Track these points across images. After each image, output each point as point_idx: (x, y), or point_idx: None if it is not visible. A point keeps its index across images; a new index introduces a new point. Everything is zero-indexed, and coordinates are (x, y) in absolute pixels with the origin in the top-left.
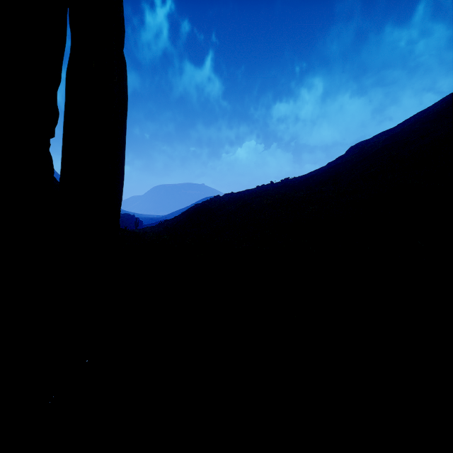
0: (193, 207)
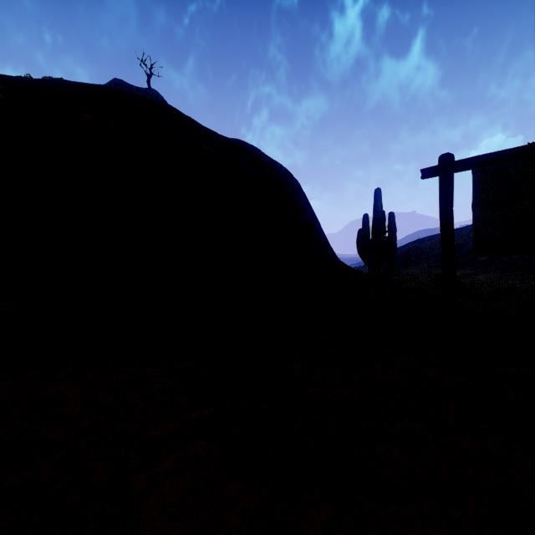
0: (402, 246)
